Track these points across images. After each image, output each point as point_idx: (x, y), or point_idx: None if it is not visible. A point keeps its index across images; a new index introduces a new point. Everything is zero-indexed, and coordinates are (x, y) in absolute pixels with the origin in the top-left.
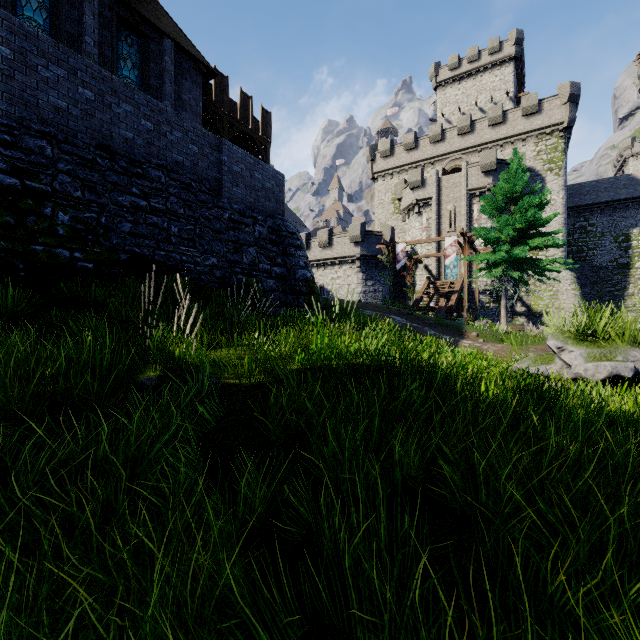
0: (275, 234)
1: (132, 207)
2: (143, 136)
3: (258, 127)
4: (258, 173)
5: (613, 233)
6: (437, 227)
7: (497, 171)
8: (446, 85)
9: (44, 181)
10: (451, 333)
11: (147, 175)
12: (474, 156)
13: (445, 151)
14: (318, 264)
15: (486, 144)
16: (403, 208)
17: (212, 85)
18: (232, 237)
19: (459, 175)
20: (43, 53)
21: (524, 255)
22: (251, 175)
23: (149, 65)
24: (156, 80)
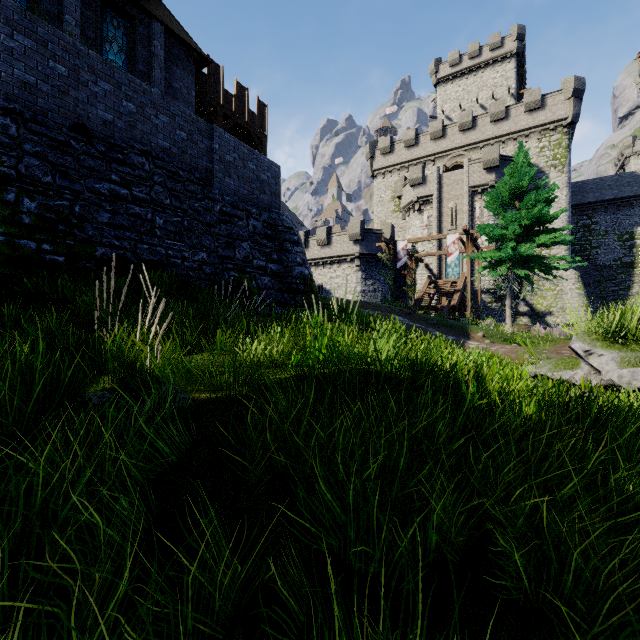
0: (270, 229)
1: (111, 195)
2: (124, 118)
3: (254, 120)
4: (252, 163)
5: (617, 231)
6: (438, 225)
7: (500, 168)
8: (446, 82)
9: (7, 163)
10: (456, 334)
11: (129, 161)
12: (476, 153)
13: (446, 148)
14: (316, 263)
15: (488, 140)
16: (403, 206)
17: (206, 75)
18: (224, 231)
19: (461, 172)
20: (7, 20)
21: (531, 252)
22: (245, 165)
23: (137, 49)
24: (144, 65)
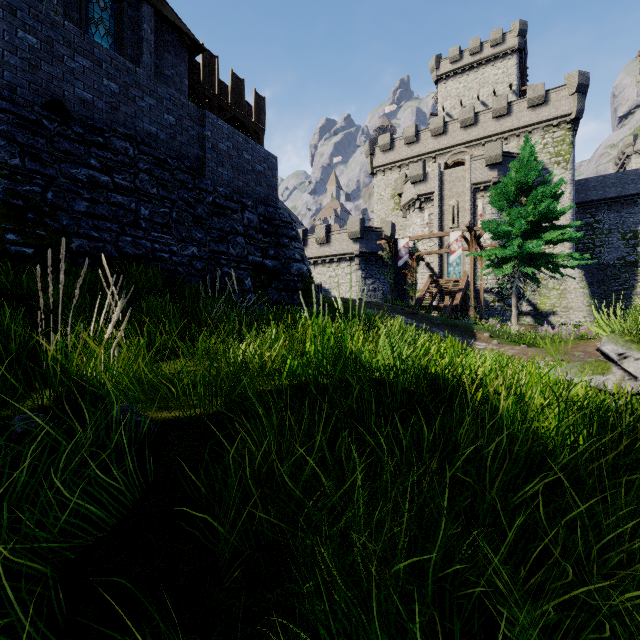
0: (267, 223)
1: (90, 182)
2: (106, 99)
3: (251, 113)
4: (247, 153)
5: (621, 230)
6: (439, 223)
7: (502, 164)
8: (447, 78)
9: None
10: (461, 334)
11: (110, 145)
12: (477, 149)
13: (447, 144)
14: (315, 262)
15: (490, 137)
16: (404, 204)
17: (200, 64)
18: (216, 224)
19: (462, 169)
20: None
21: (538, 249)
22: (239, 155)
23: (125, 32)
24: (133, 50)
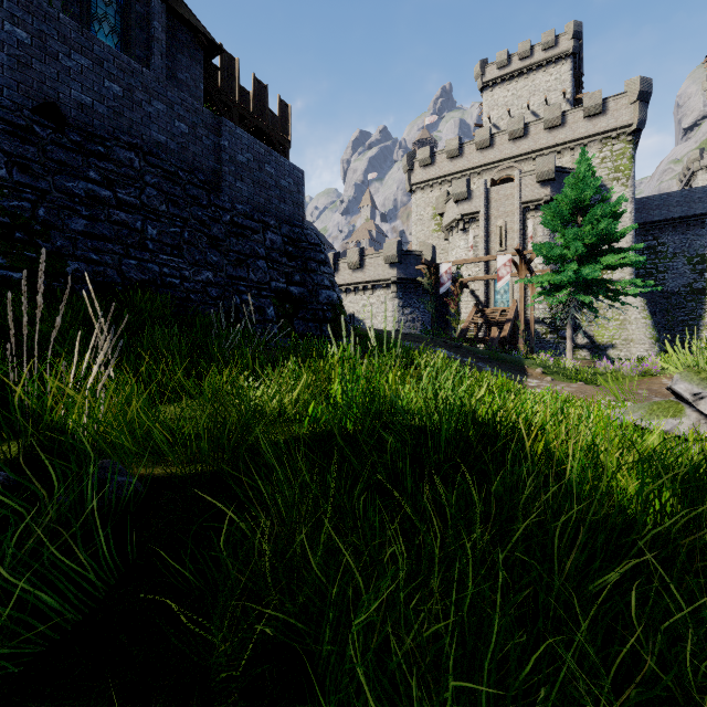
0: (292, 245)
1: (88, 197)
2: (107, 103)
3: (275, 122)
4: (270, 166)
5: (686, 254)
6: (485, 246)
7: (555, 181)
8: (494, 85)
9: None
10: (510, 370)
11: (112, 156)
12: (528, 164)
13: (494, 159)
14: (347, 289)
15: (542, 150)
16: (446, 224)
17: (218, 68)
18: (234, 246)
19: (511, 186)
20: None
21: (596, 275)
22: (261, 168)
23: (132, 30)
24: (142, 50)
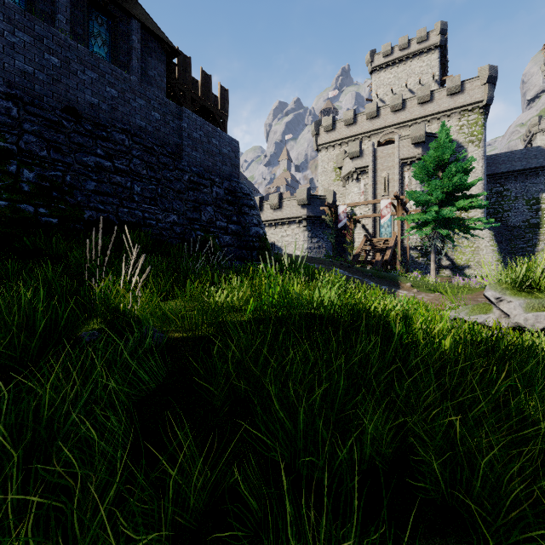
0: (231, 195)
1: (97, 167)
2: (108, 102)
3: (217, 102)
4: (215, 140)
5: (525, 197)
6: (373, 192)
7: (425, 143)
8: (380, 70)
9: (10, 140)
10: (388, 284)
11: (111, 138)
12: (405, 130)
13: (380, 126)
14: (270, 224)
15: (415, 120)
16: (343, 175)
17: (176, 64)
18: (191, 197)
19: (392, 146)
20: (9, 19)
21: (452, 215)
22: (209, 141)
23: (118, 43)
24: (124, 57)
